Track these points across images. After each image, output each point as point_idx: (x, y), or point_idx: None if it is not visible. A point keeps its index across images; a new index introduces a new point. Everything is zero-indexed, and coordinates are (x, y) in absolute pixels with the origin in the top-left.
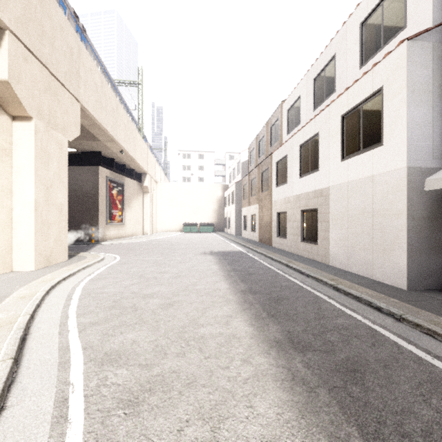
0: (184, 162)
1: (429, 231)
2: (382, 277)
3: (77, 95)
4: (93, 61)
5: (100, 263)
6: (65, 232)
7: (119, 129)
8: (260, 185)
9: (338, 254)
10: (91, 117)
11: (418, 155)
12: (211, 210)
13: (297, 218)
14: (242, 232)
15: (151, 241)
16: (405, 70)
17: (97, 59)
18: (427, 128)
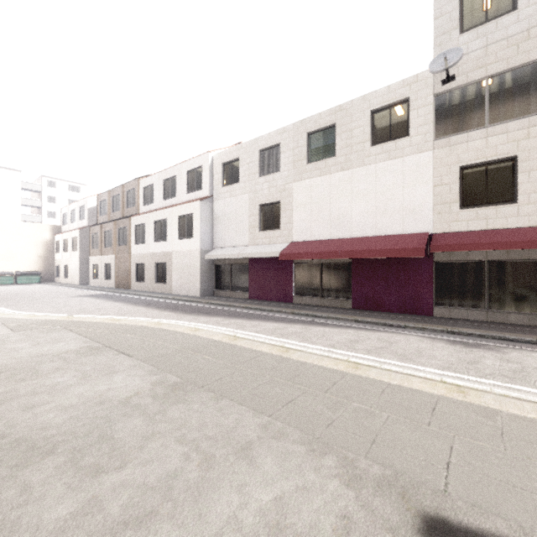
0: None
1: (208, 274)
2: (193, 294)
3: None
4: None
5: None
6: None
7: None
8: (117, 239)
9: (176, 287)
10: None
11: (204, 245)
12: (34, 255)
13: (153, 268)
14: (91, 281)
15: None
16: (199, 212)
17: None
18: (207, 235)
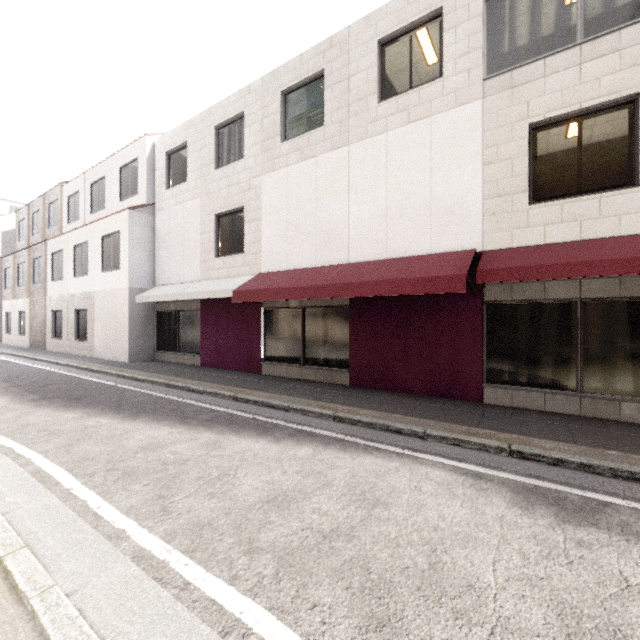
0: None
1: (144, 327)
2: (120, 358)
3: None
4: None
5: None
6: None
7: None
8: (31, 274)
9: (100, 347)
10: None
11: (137, 280)
12: None
13: (72, 318)
14: (3, 337)
15: None
16: (128, 228)
17: None
18: (143, 265)
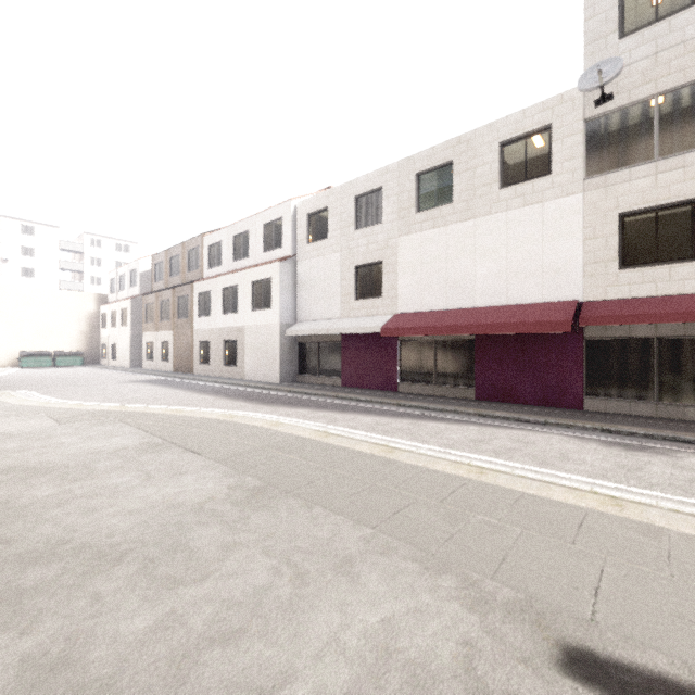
0: None
1: (289, 355)
2: (271, 380)
3: None
4: None
5: (18, 395)
6: None
7: None
8: (176, 310)
9: (250, 371)
10: None
11: (284, 318)
12: (76, 332)
13: (220, 347)
14: (144, 363)
15: None
16: (279, 276)
17: None
18: (288, 305)
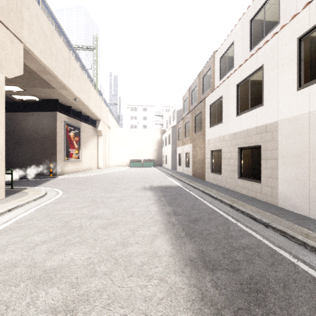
0: (132, 114)
1: None
2: None
3: (19, 35)
4: (47, 17)
5: (36, 201)
6: (2, 169)
7: (71, 78)
8: (193, 127)
9: (292, 195)
10: (39, 61)
11: None
12: (152, 149)
13: (234, 155)
14: (177, 167)
15: (101, 175)
16: None
17: (52, 16)
18: None
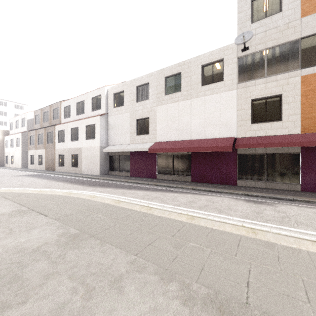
0: None
1: (104, 161)
2: (95, 174)
3: None
4: None
5: None
6: None
7: None
8: (46, 139)
9: (85, 169)
10: None
11: (102, 143)
12: None
13: (69, 158)
14: (29, 166)
15: None
16: (99, 123)
17: None
18: (104, 137)
